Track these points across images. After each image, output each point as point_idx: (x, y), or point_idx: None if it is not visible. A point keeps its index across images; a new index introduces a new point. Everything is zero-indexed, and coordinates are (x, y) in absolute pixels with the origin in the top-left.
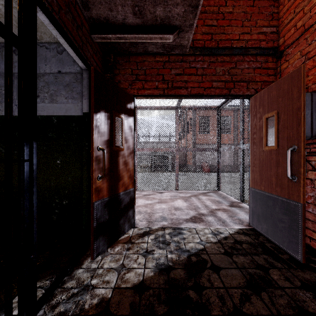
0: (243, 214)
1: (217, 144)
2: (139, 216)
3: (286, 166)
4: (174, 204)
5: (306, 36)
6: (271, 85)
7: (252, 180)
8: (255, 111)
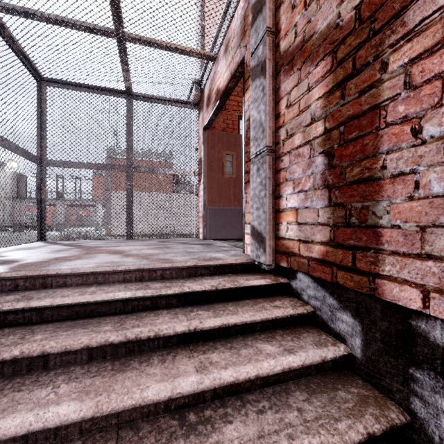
0: (178, 239)
1: (41, 150)
2: (208, 254)
3: (242, 188)
4: (136, 248)
5: (227, 113)
6: (230, 133)
7: (209, 200)
8: (213, 143)
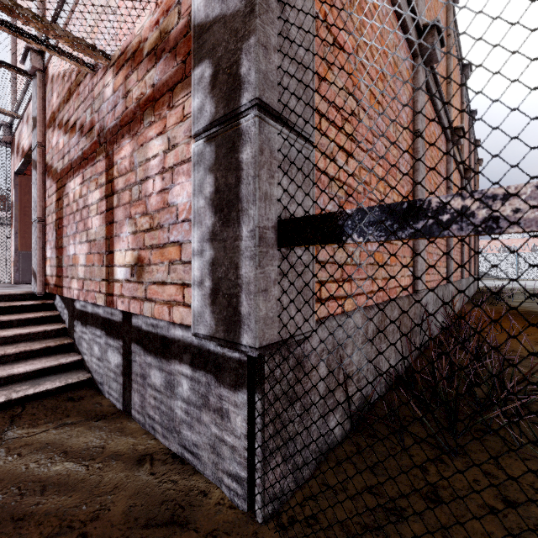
0: None
1: None
2: None
3: None
4: None
5: None
6: None
7: (22, 245)
8: (28, 189)
